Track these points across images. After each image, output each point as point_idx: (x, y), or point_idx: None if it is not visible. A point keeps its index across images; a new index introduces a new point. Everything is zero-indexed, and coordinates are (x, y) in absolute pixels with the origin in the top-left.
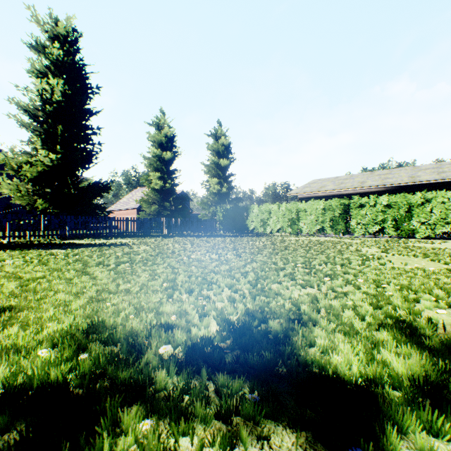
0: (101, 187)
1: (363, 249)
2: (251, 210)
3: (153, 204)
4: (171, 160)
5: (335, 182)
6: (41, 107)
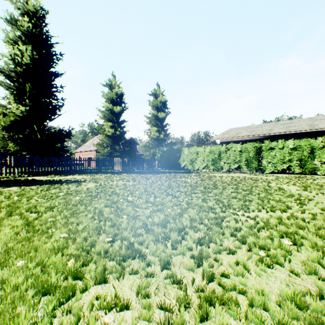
0: (63, 133)
1: (283, 187)
2: (183, 151)
3: (106, 147)
4: (120, 113)
5: (247, 130)
6: (14, 69)
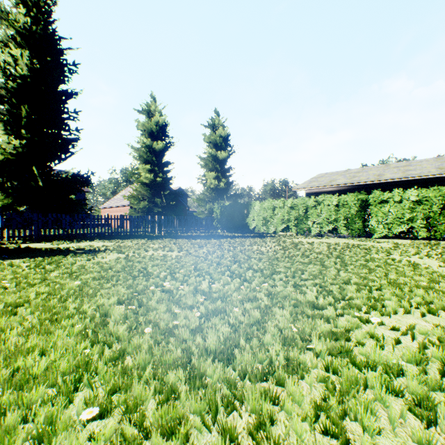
0: (79, 180)
1: (415, 261)
2: (252, 207)
3: (143, 200)
4: (163, 151)
5: (345, 176)
6: (5, 84)
